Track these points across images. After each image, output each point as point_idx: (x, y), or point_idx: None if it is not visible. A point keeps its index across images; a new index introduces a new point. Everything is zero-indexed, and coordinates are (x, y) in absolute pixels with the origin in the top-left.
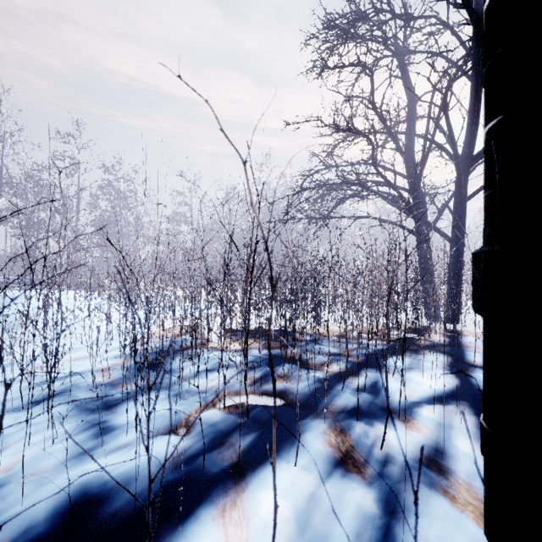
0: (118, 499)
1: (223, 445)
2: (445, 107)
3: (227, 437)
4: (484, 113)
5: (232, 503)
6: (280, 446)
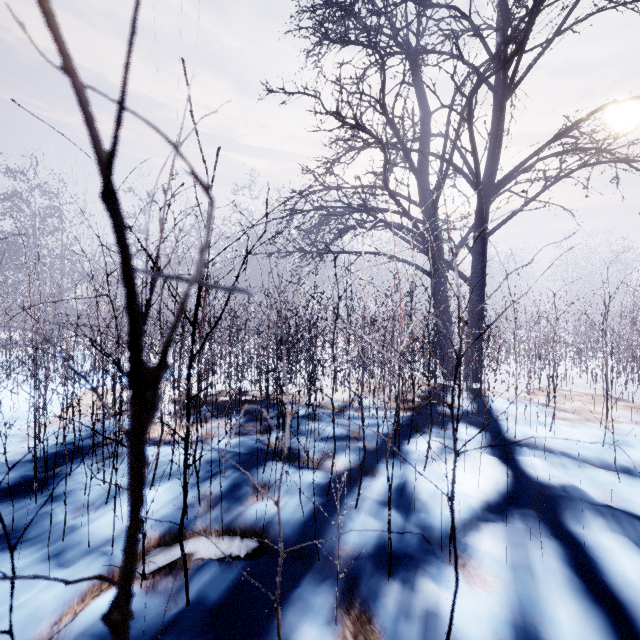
0: None
1: None
2: (470, 117)
3: None
4: None
5: None
6: None
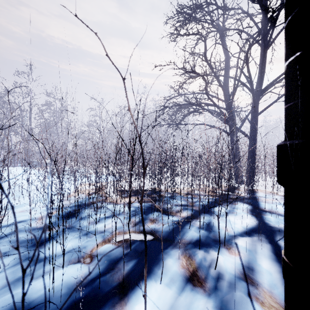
0: None
1: (114, 270)
2: (247, 61)
3: (116, 264)
4: (285, 53)
5: None
6: (151, 270)
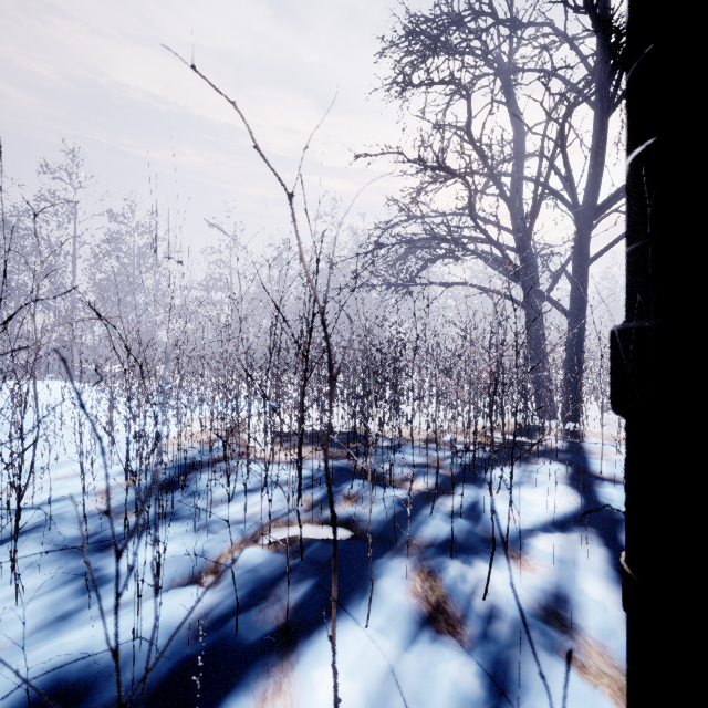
0: (107, 689)
1: (267, 600)
2: (563, 142)
3: (272, 587)
4: (627, 137)
5: (276, 688)
6: (346, 599)
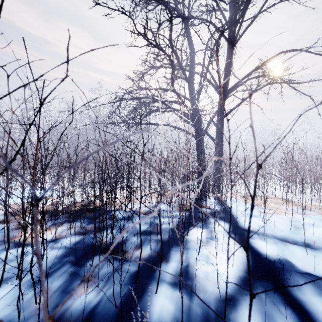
0: None
1: None
2: (217, 51)
3: None
4: None
5: None
6: None
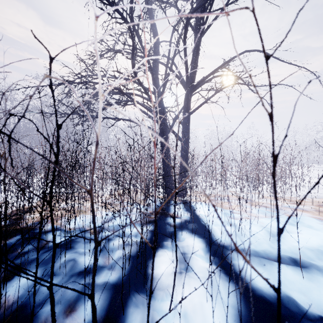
0: None
1: None
2: (185, 36)
3: None
4: None
5: None
6: None
